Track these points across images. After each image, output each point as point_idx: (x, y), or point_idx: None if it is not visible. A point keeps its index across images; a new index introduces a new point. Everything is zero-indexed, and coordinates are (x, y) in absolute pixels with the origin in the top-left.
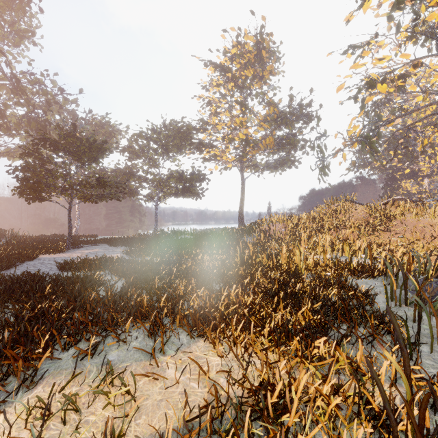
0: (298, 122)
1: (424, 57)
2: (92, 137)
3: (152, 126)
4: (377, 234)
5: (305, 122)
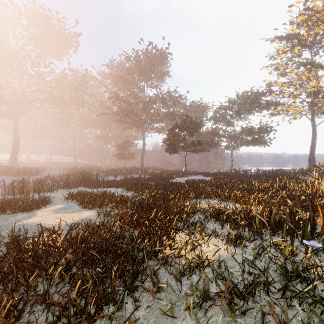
0: None
1: None
2: (195, 120)
3: (228, 100)
4: None
5: None
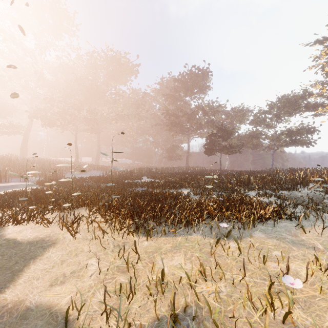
0: None
1: None
2: (228, 128)
3: (267, 104)
4: None
5: None
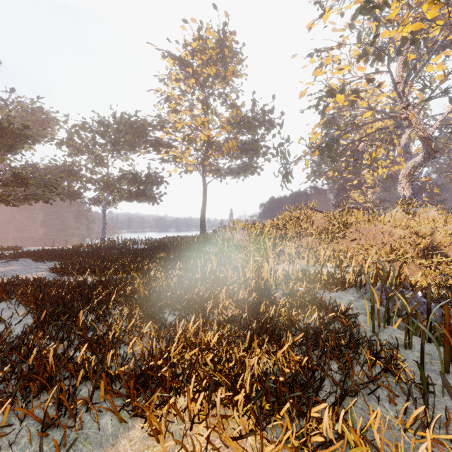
0: (261, 128)
1: (377, 72)
2: (6, 119)
3: (98, 117)
4: (336, 241)
5: (267, 128)
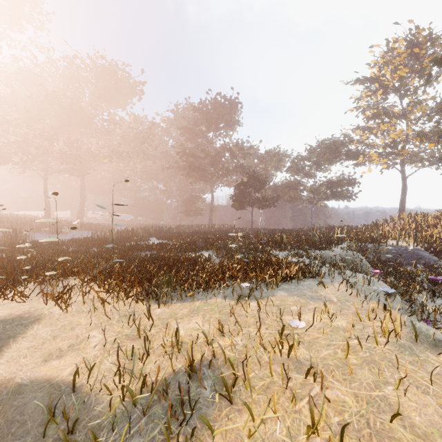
0: None
1: None
2: (261, 176)
3: (306, 149)
4: None
5: None
